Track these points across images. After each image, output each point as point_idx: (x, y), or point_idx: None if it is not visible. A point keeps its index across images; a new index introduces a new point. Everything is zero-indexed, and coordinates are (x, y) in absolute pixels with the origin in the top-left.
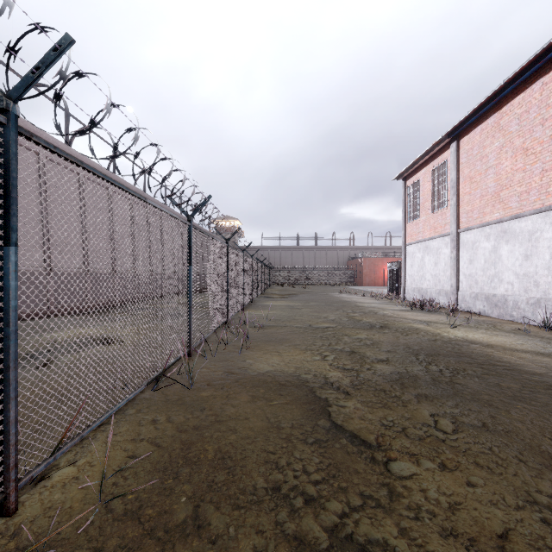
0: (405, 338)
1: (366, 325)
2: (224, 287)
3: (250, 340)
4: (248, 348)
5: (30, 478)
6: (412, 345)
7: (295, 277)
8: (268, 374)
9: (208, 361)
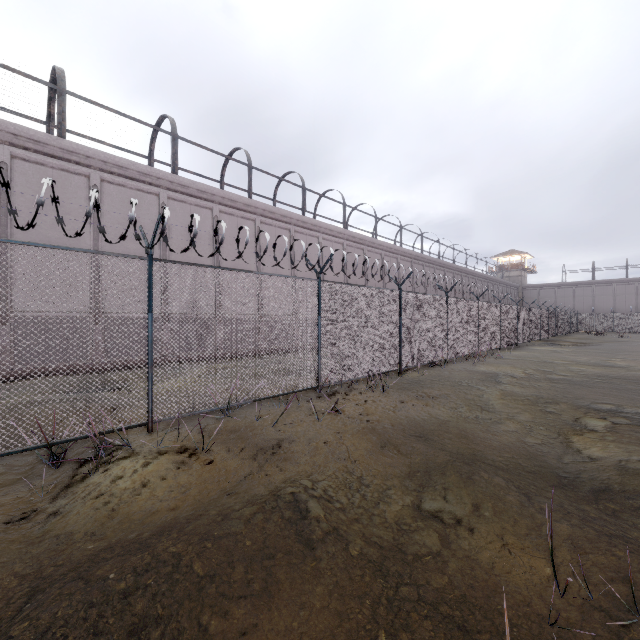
0: (621, 372)
1: (606, 365)
2: (475, 330)
3: (487, 362)
4: (482, 364)
5: (402, 369)
6: (615, 374)
7: (616, 322)
8: (482, 370)
9: (455, 365)
